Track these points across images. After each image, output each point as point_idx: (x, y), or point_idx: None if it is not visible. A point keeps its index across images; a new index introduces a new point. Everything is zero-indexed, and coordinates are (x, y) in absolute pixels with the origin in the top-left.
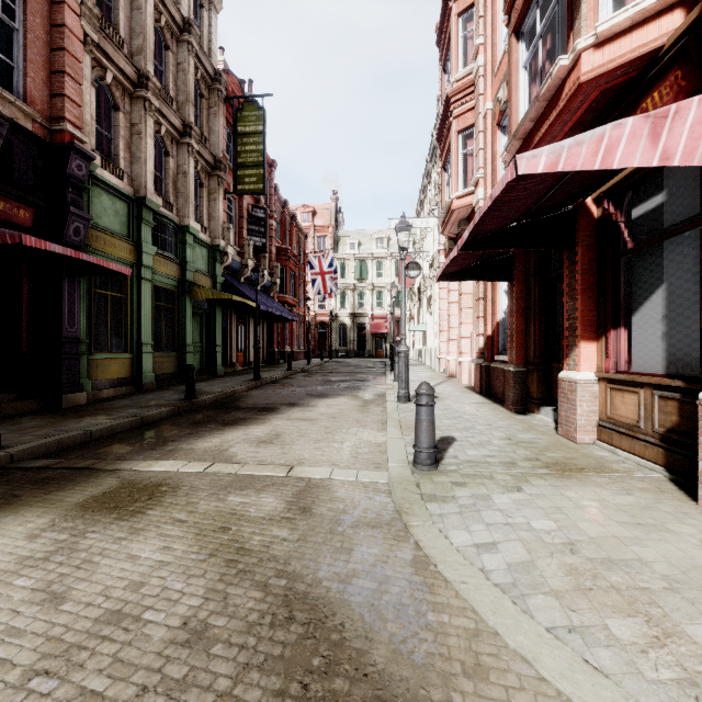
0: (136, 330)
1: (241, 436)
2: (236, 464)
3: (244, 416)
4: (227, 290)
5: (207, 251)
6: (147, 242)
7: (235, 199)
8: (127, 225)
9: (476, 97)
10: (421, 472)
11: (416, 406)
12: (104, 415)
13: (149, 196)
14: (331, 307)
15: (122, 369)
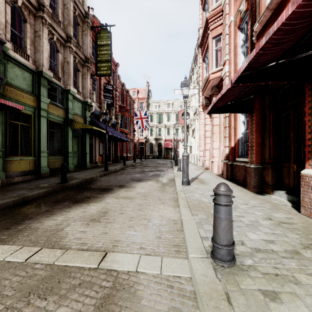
0: (37, 144)
1: (80, 213)
2: (59, 250)
3: (90, 195)
4: (92, 124)
5: (81, 104)
6: (44, 96)
7: (97, 79)
8: (32, 86)
9: (224, 16)
10: (223, 269)
11: (215, 204)
12: (1, 195)
13: (44, 71)
14: (146, 135)
15: (28, 165)
